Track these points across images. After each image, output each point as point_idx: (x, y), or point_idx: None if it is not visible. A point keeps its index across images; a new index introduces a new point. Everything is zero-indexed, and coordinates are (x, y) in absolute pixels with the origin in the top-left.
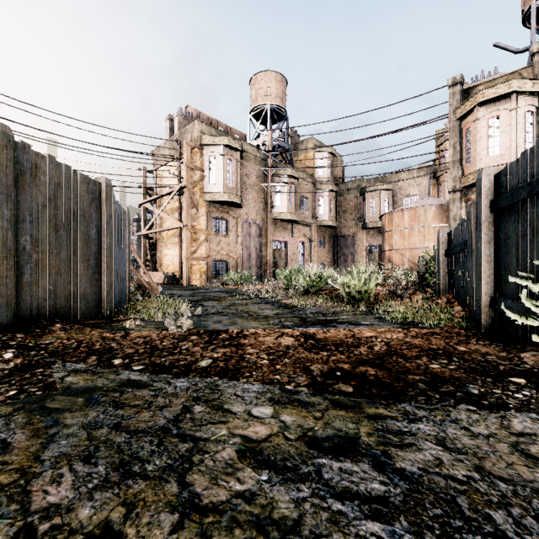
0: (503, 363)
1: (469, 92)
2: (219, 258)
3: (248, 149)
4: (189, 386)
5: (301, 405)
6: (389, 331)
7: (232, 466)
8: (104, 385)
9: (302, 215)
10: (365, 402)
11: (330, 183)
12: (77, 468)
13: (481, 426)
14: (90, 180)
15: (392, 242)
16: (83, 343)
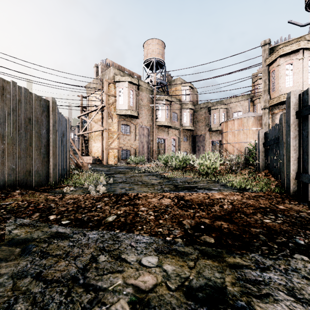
0: None
1: (274, 49)
2: (125, 148)
3: (142, 84)
4: (98, 237)
5: (178, 255)
6: (231, 194)
7: None
8: (38, 236)
9: (174, 123)
10: (224, 251)
11: (190, 104)
12: None
13: None
14: (41, 98)
15: (227, 138)
16: (32, 203)
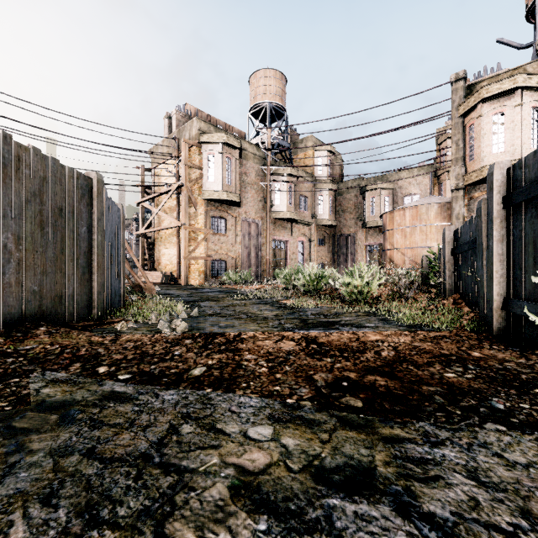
0: (524, 371)
1: (472, 88)
2: (218, 257)
3: (247, 147)
4: (178, 399)
5: (304, 424)
6: (395, 334)
7: (223, 509)
8: (83, 398)
9: (302, 214)
10: (377, 419)
11: (330, 182)
12: (32, 513)
13: (516, 452)
14: (80, 175)
15: (393, 241)
16: (68, 348)
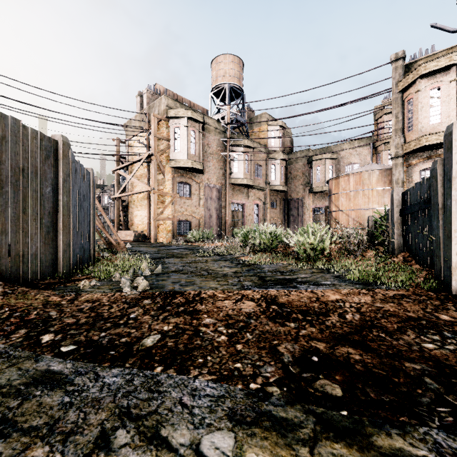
0: None
1: (410, 66)
2: (183, 218)
3: (209, 122)
4: (120, 383)
5: (275, 428)
6: (354, 293)
7: None
8: (7, 382)
9: (257, 180)
10: (366, 419)
11: (281, 152)
12: None
13: None
14: (44, 136)
15: (338, 203)
16: (17, 311)
